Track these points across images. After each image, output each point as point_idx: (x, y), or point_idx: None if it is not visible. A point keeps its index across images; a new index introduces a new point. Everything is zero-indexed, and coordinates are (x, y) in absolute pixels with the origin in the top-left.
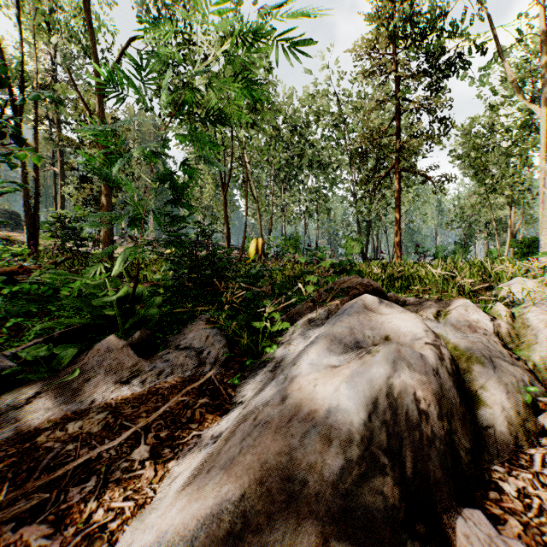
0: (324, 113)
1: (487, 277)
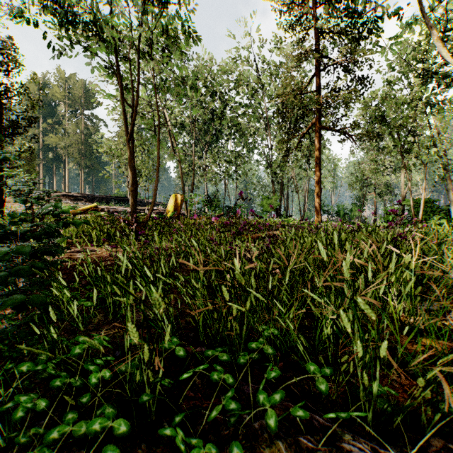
0: (243, 79)
1: None
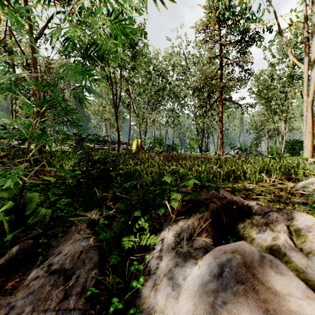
0: (177, 65)
1: (287, 172)
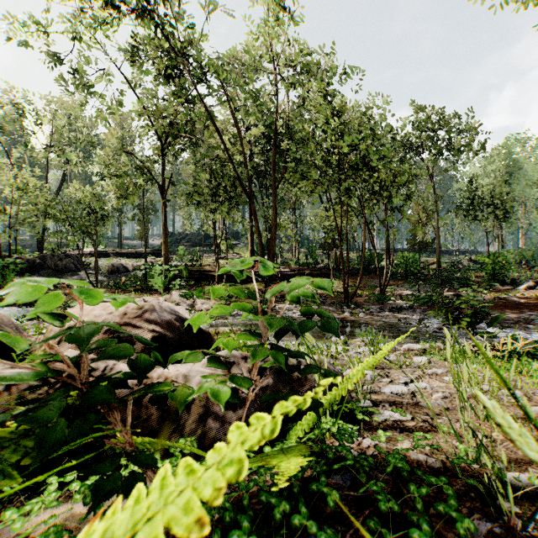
0: None
1: None
